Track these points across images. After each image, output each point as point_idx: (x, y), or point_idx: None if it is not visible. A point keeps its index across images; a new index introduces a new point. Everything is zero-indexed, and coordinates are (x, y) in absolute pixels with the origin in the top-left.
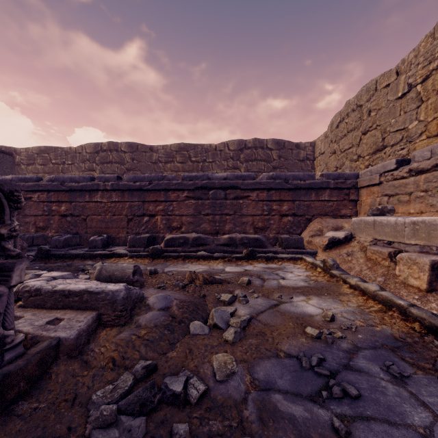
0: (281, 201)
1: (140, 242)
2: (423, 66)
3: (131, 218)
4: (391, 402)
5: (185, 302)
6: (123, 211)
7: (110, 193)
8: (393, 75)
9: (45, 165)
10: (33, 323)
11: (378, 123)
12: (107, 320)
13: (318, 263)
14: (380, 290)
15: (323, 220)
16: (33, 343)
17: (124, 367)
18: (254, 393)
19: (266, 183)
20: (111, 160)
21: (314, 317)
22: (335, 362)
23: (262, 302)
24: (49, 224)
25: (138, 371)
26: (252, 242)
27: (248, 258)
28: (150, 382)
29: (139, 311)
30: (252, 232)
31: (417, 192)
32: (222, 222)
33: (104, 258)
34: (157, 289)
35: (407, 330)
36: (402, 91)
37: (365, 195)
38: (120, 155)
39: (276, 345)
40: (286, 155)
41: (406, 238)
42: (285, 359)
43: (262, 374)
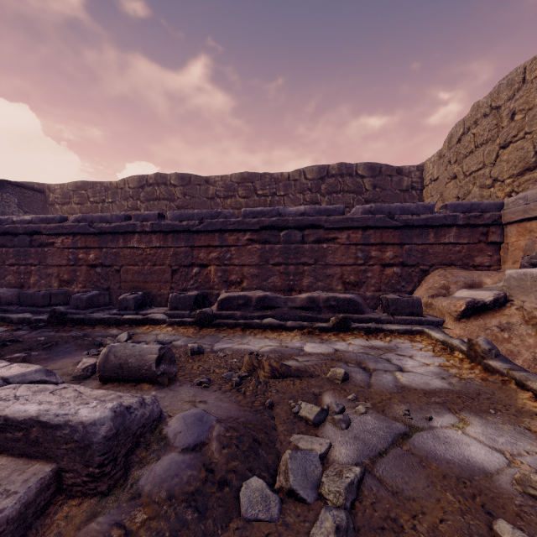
0: (383, 245)
1: (185, 303)
2: None
3: (176, 269)
4: None
5: (235, 428)
6: (166, 259)
7: (149, 236)
8: None
9: (82, 205)
10: None
11: (527, 130)
12: (72, 483)
13: (456, 343)
14: None
15: (448, 272)
16: None
17: None
18: None
19: (361, 220)
20: (159, 196)
21: (495, 480)
22: None
23: (376, 427)
24: (75, 277)
25: None
26: (342, 305)
27: (338, 329)
28: None
29: (144, 455)
30: (340, 289)
31: None
32: (297, 274)
33: (134, 325)
34: (196, 388)
35: None
36: None
37: (514, 234)
38: (169, 190)
39: None
40: (383, 184)
41: None
42: None
43: None
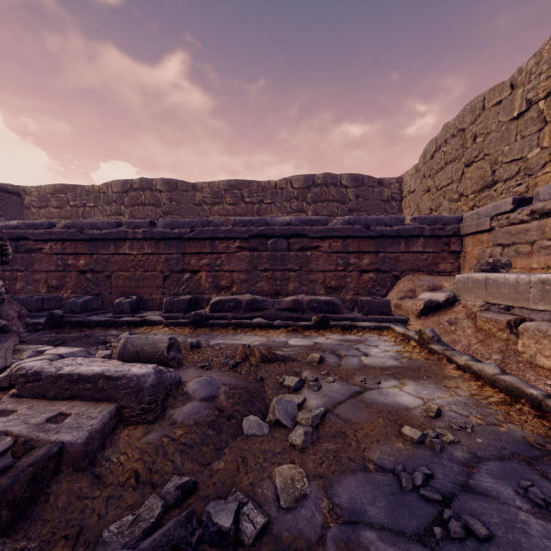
0: (361, 253)
1: (179, 306)
2: (547, 76)
3: (168, 275)
4: (539, 547)
5: (236, 388)
6: (158, 265)
7: (141, 243)
8: (507, 89)
9: (61, 209)
10: (28, 420)
11: (486, 152)
12: (129, 415)
13: (412, 334)
14: (501, 373)
15: (415, 278)
16: (26, 449)
17: (151, 484)
18: (336, 529)
19: (341, 230)
20: (144, 201)
21: (412, 411)
22: (448, 480)
23: (340, 389)
24: (64, 283)
25: (170, 493)
26: (323, 306)
27: (319, 327)
28: (185, 513)
29: (174, 402)
30: (323, 293)
31: (542, 241)
32: (284, 279)
33: (132, 326)
34: (200, 370)
35: (545, 431)
36: (518, 109)
37: (470, 245)
38: (155, 195)
39: (363, 453)
40: (365, 194)
41: (532, 302)
42: (377, 474)
43: (345, 497)
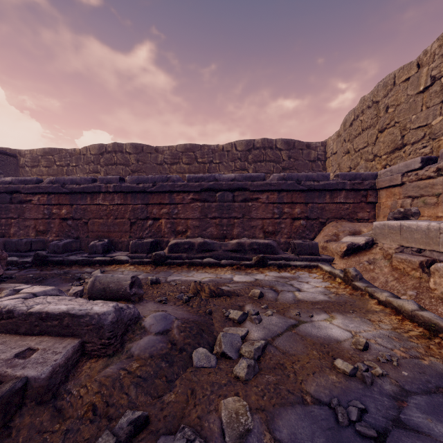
0: (293, 203)
1: (143, 247)
2: None
3: (134, 222)
4: None
5: (187, 322)
6: (126, 214)
7: (112, 195)
8: (414, 68)
9: (49, 168)
10: None
11: (396, 120)
12: (91, 349)
13: (337, 272)
14: (419, 309)
15: (338, 224)
16: None
17: (107, 417)
18: None
19: (277, 184)
20: (116, 162)
21: (342, 344)
22: (380, 414)
23: (278, 322)
24: (50, 228)
25: (123, 429)
26: (262, 248)
27: (259, 265)
28: None
29: (132, 336)
30: (261, 236)
31: None
32: (229, 225)
33: (104, 265)
34: (157, 304)
35: None
36: (424, 84)
37: (384, 197)
38: (125, 157)
39: (300, 385)
40: (296, 156)
41: (442, 246)
42: (314, 407)
43: (286, 432)
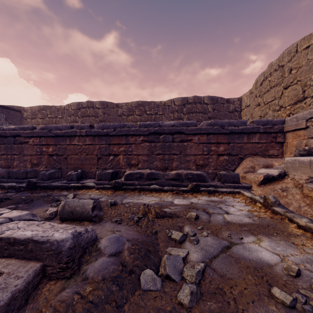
0: (218, 143)
1: (105, 176)
2: None
3: (100, 157)
4: None
5: (137, 244)
6: (94, 151)
7: (84, 138)
8: None
9: (43, 119)
10: None
11: (298, 79)
12: (51, 272)
13: (257, 198)
14: None
15: (254, 159)
16: None
17: None
18: None
19: (206, 129)
20: (89, 114)
21: (274, 268)
22: None
23: (213, 243)
24: (41, 162)
25: None
26: (195, 177)
27: (193, 191)
28: None
29: (88, 258)
30: (194, 168)
31: None
32: (170, 160)
33: (77, 189)
34: (114, 224)
35: None
36: None
37: (290, 138)
38: (95, 111)
39: None
40: (219, 108)
41: None
42: None
43: None
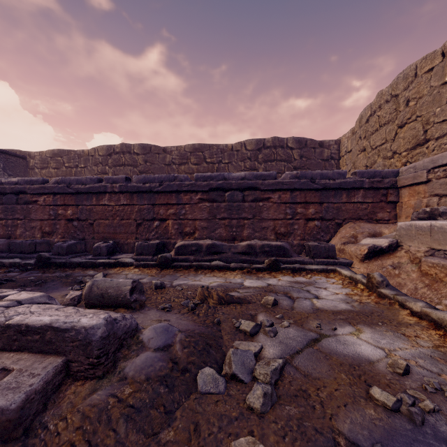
0: (307, 203)
1: (148, 249)
2: None
3: (141, 223)
4: None
5: (192, 335)
6: (132, 215)
7: (118, 195)
8: (438, 57)
9: (58, 169)
10: None
11: (418, 114)
12: (77, 370)
13: (359, 277)
14: None
15: (356, 225)
16: None
17: None
18: None
19: (289, 183)
20: (124, 162)
21: (376, 365)
22: None
23: (296, 335)
24: (55, 229)
25: None
26: (274, 250)
27: (271, 269)
28: None
29: (127, 353)
30: (273, 238)
31: None
32: (239, 226)
33: (107, 267)
34: (160, 312)
35: None
36: None
37: (406, 195)
38: (133, 157)
39: (330, 422)
40: (308, 155)
41: None
42: None
43: None
